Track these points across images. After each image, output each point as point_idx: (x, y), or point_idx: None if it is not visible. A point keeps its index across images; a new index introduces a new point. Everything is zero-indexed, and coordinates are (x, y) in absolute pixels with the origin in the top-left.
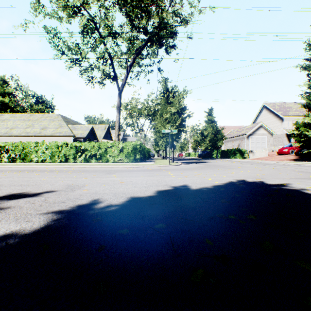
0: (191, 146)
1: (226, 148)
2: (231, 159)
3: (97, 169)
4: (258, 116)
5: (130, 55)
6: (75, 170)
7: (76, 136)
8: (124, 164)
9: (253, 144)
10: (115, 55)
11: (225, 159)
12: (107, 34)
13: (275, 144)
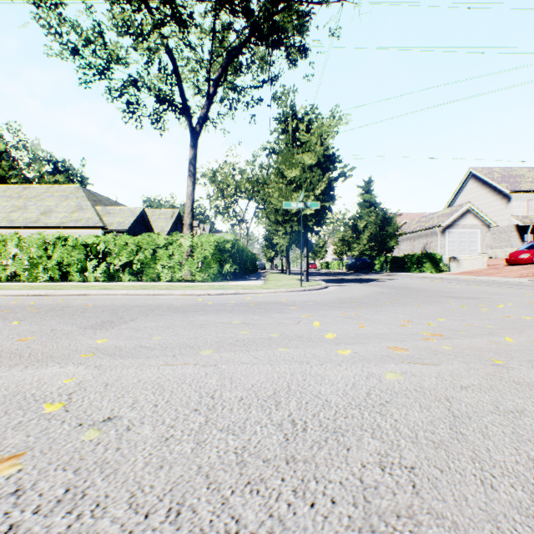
0: (333, 249)
1: (398, 254)
2: (414, 273)
3: (105, 301)
4: (458, 193)
5: (217, 66)
6: (26, 308)
7: (109, 228)
8: (191, 286)
9: (454, 245)
10: (186, 65)
11: (403, 273)
12: (166, 14)
13: (493, 244)
